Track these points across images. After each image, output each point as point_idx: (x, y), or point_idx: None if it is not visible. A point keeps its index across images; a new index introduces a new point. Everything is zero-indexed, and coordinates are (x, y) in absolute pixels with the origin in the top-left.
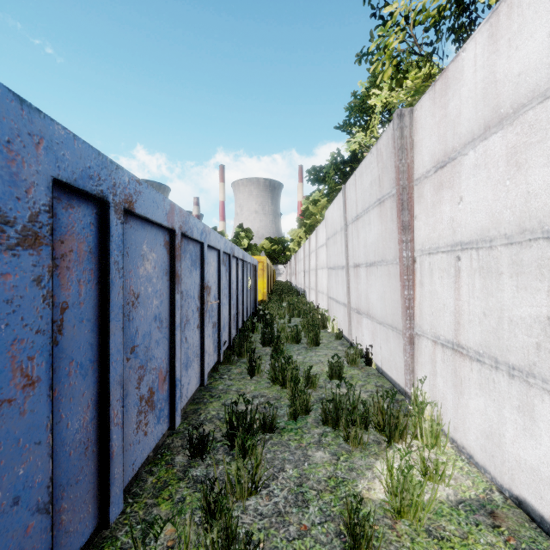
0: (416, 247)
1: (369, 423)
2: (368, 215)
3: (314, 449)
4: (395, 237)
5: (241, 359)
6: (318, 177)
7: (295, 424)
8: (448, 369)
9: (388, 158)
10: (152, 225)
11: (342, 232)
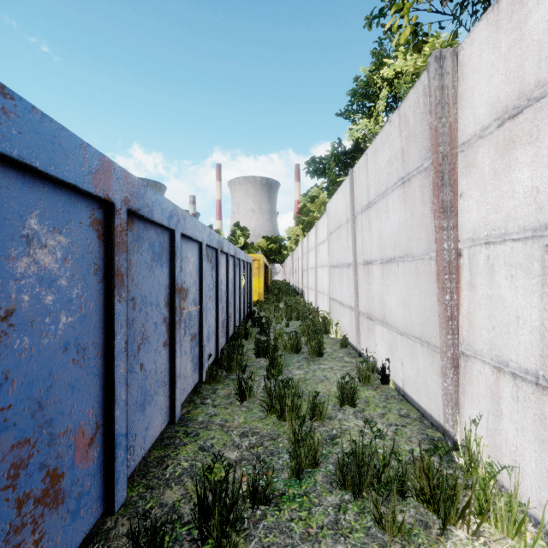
0: (462, 236)
1: (408, 490)
2: (385, 200)
3: (330, 539)
4: (428, 224)
5: (231, 375)
6: (317, 169)
7: (298, 487)
8: (526, 412)
9: (418, 122)
10: (57, 187)
11: (348, 224)
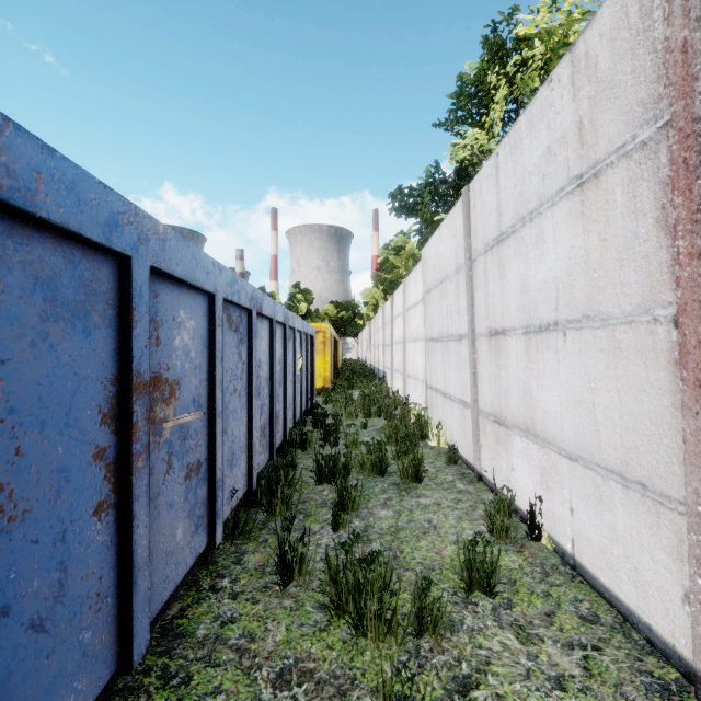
0: None
1: None
2: (535, 224)
3: None
4: (650, 253)
5: (272, 521)
6: (406, 204)
7: None
8: None
9: (624, 55)
10: None
11: (459, 275)
